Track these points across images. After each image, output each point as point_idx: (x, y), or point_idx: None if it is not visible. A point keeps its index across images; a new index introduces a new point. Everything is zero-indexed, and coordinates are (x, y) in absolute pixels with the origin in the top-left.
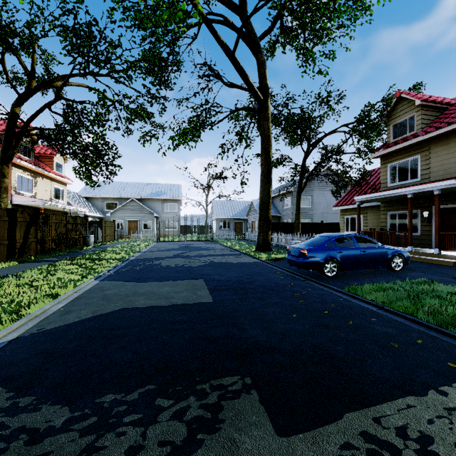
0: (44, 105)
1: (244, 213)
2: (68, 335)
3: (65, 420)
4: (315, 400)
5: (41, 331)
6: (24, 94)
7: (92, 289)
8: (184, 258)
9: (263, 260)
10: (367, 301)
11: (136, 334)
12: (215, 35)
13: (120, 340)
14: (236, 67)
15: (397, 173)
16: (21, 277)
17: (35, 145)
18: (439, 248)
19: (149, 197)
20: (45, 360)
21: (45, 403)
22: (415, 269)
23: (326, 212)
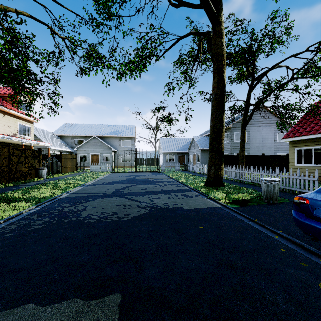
0: None
1: (186, 148)
2: None
3: None
4: None
5: None
6: None
7: None
8: (122, 197)
9: (225, 204)
10: None
11: None
12: None
13: None
14: None
15: None
16: None
17: None
18: None
19: (108, 135)
20: None
21: None
22: None
23: (261, 146)
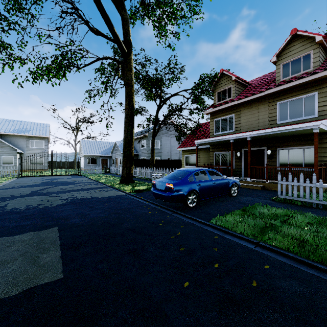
0: None
1: (109, 151)
2: None
3: None
4: None
5: None
6: None
7: None
8: (43, 195)
9: (128, 192)
10: (240, 236)
11: None
12: None
13: None
14: (102, 13)
15: (221, 125)
16: None
17: None
18: (250, 177)
19: (10, 133)
20: None
21: None
22: (243, 194)
23: (170, 152)
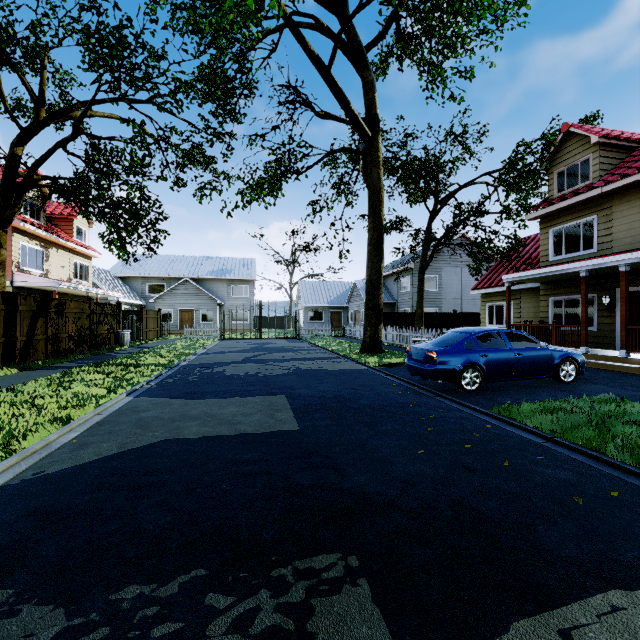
0: (57, 144)
1: (344, 299)
2: (79, 484)
3: (56, 632)
4: (462, 597)
5: (39, 476)
6: (29, 128)
7: (122, 410)
8: (259, 363)
9: (372, 366)
10: (528, 429)
11: (182, 481)
12: (303, 44)
13: (157, 491)
14: (333, 89)
15: (564, 241)
16: (19, 392)
17: (46, 202)
18: (628, 349)
19: (209, 277)
20: (39, 524)
21: (28, 602)
22: (594, 380)
23: (460, 298)
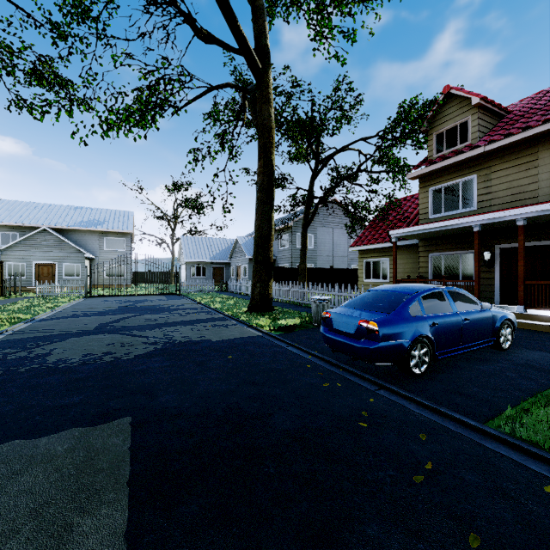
0: None
1: (226, 255)
2: None
3: None
4: None
5: None
6: None
7: None
8: (116, 333)
9: (267, 331)
10: None
11: None
12: None
13: None
14: None
15: (443, 200)
16: None
17: None
18: (525, 305)
19: (76, 227)
20: None
21: None
22: (521, 343)
23: (332, 255)
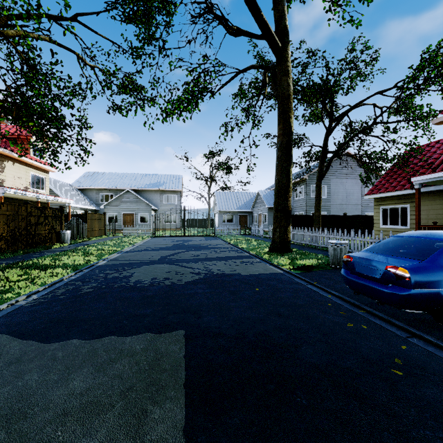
0: None
1: (249, 205)
2: None
3: None
4: None
5: None
6: None
7: None
8: (172, 264)
9: (288, 270)
10: None
11: None
12: None
13: None
14: None
15: None
16: None
17: (1, 122)
18: None
19: (146, 188)
20: None
21: None
22: None
23: (345, 203)
